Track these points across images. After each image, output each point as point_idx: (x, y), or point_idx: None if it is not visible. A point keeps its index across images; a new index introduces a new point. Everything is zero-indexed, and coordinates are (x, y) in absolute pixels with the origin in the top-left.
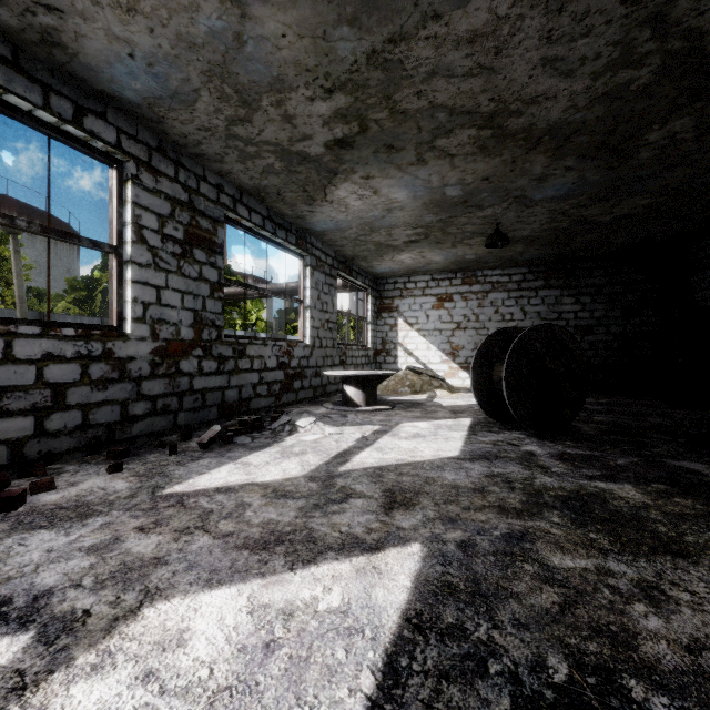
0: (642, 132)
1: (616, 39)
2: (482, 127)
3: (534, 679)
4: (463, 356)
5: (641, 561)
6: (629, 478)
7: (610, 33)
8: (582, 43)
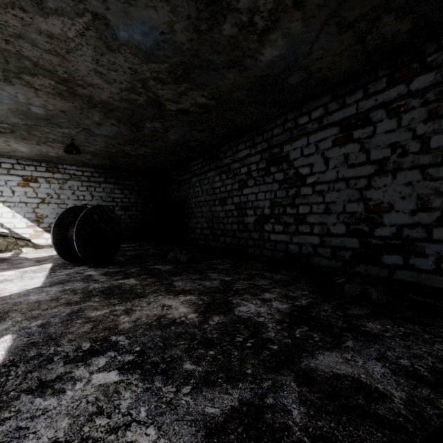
0: (144, 122)
1: (128, 80)
2: (59, 82)
3: (75, 353)
4: (47, 222)
5: (128, 303)
6: (134, 276)
7: (126, 77)
8: (114, 74)
